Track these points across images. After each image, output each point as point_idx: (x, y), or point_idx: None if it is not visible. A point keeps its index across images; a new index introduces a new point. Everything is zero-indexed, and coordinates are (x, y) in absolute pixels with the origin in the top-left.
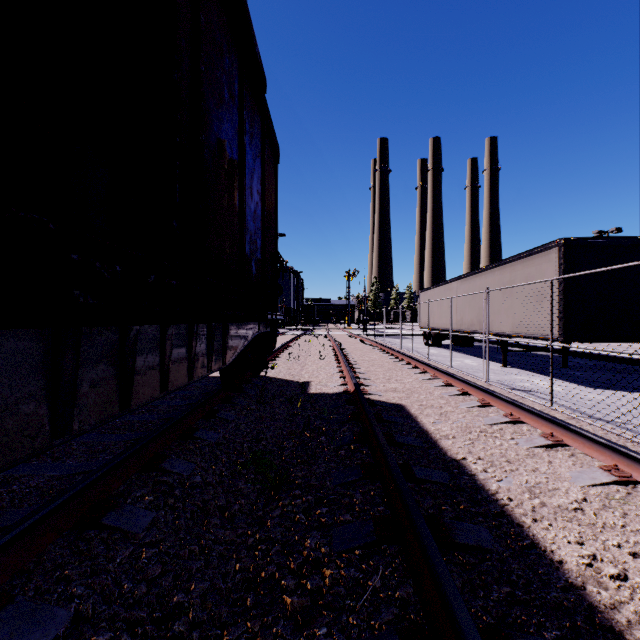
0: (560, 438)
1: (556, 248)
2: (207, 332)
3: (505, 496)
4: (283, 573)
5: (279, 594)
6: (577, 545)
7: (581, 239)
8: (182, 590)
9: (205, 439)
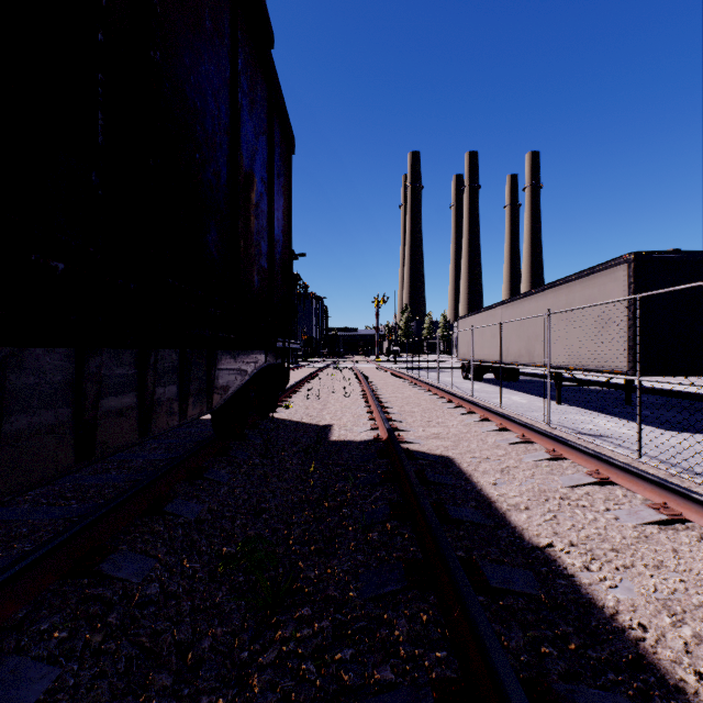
0: (677, 510)
1: (624, 264)
2: (178, 363)
3: (634, 621)
4: None
5: None
6: None
7: (654, 254)
8: None
9: (180, 515)
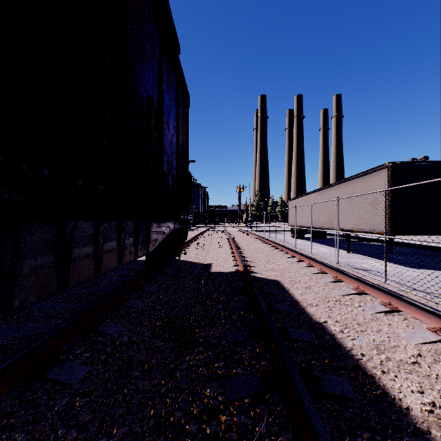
0: (395, 306)
1: (385, 169)
2: (134, 228)
3: (359, 352)
4: (187, 418)
5: (184, 437)
6: (419, 394)
7: (403, 163)
8: (105, 434)
9: (133, 307)
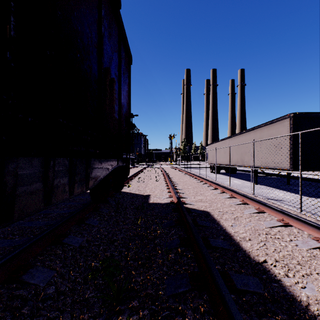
0: None
1: (288, 118)
2: (69, 165)
3: (319, 310)
4: None
5: None
6: None
7: (302, 113)
8: None
9: (71, 244)
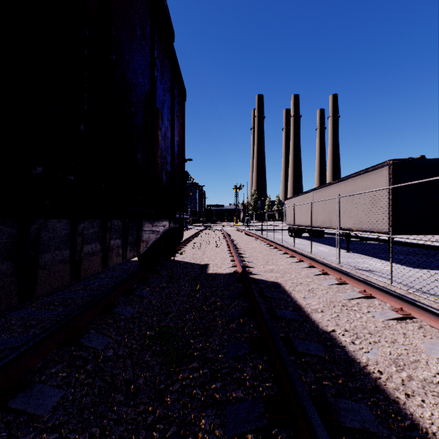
0: (408, 312)
1: (387, 167)
2: (122, 227)
3: (375, 369)
4: None
5: None
6: None
7: (405, 160)
8: None
9: (122, 314)
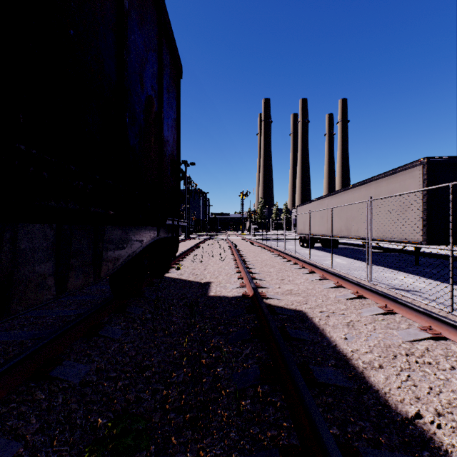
0: None
1: (420, 166)
2: (55, 238)
3: None
4: None
5: None
6: None
7: (441, 158)
8: None
9: (65, 379)
